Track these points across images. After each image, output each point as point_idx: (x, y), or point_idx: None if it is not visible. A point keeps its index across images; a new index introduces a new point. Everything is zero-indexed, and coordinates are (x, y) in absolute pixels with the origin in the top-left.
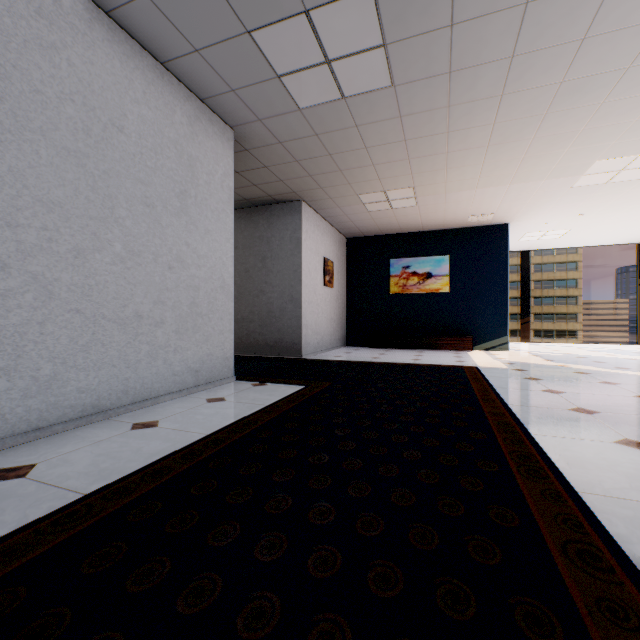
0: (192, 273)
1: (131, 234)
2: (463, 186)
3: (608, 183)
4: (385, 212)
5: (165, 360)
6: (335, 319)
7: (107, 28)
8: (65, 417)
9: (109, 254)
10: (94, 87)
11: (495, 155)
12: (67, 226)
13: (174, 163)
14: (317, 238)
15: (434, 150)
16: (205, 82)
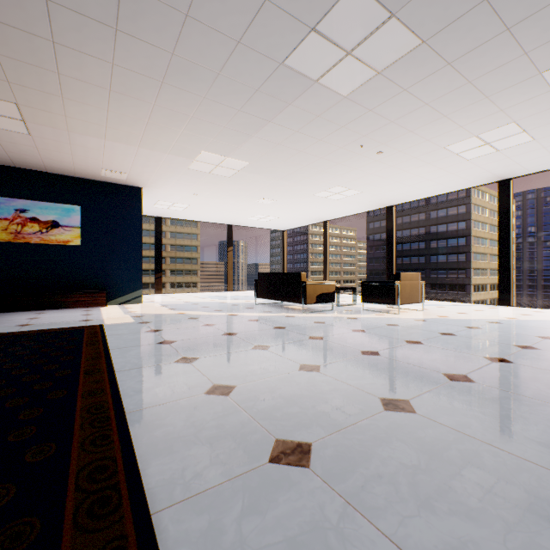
0: None
1: None
2: (90, 130)
3: (211, 173)
4: None
5: None
6: None
7: None
8: None
9: None
10: None
11: (120, 106)
12: None
13: None
14: None
15: (39, 60)
16: None
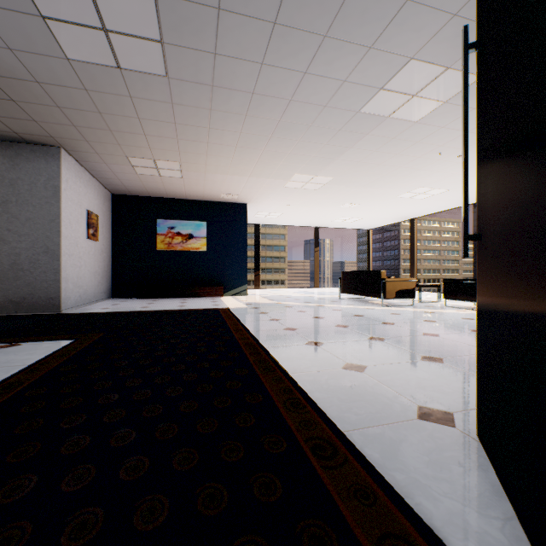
0: None
1: None
2: (219, 170)
3: (301, 189)
4: (154, 177)
5: None
6: (100, 272)
7: None
8: None
9: None
10: None
11: (241, 154)
12: None
13: None
14: (80, 189)
15: (198, 138)
16: None
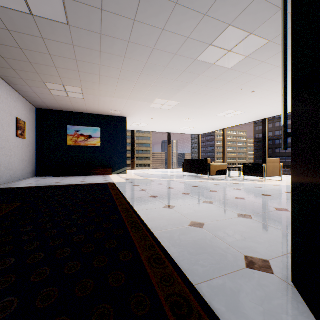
0: None
1: None
2: (108, 95)
3: (160, 108)
4: (64, 97)
5: None
6: (27, 159)
7: None
8: None
9: None
10: None
11: (122, 84)
12: None
13: None
14: (10, 103)
15: (93, 71)
16: None
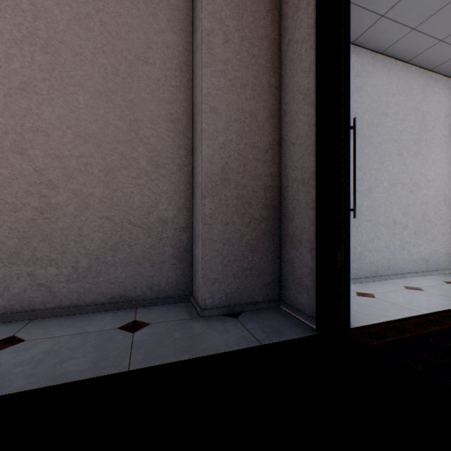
0: (423, 193)
1: (390, 174)
2: None
3: None
4: None
5: (407, 251)
6: None
7: (380, 62)
8: (364, 275)
9: (380, 188)
10: (374, 98)
11: None
12: (364, 177)
13: (412, 122)
14: None
15: None
16: (438, 57)
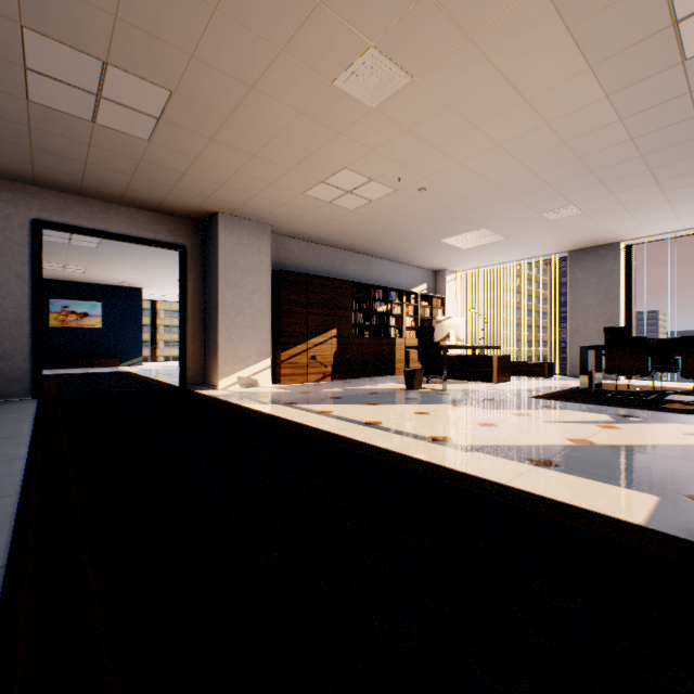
0: None
1: None
2: (119, 273)
3: None
4: (57, 270)
5: None
6: None
7: None
8: None
9: None
10: None
11: (139, 269)
12: None
13: None
14: None
15: (108, 262)
16: None
